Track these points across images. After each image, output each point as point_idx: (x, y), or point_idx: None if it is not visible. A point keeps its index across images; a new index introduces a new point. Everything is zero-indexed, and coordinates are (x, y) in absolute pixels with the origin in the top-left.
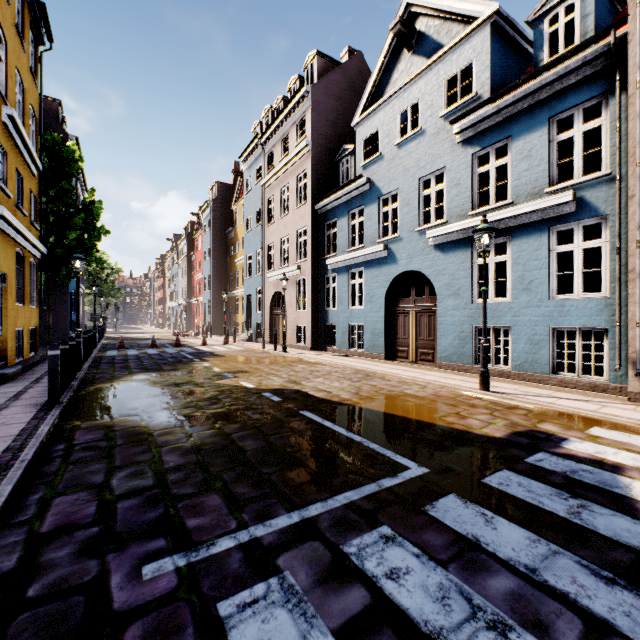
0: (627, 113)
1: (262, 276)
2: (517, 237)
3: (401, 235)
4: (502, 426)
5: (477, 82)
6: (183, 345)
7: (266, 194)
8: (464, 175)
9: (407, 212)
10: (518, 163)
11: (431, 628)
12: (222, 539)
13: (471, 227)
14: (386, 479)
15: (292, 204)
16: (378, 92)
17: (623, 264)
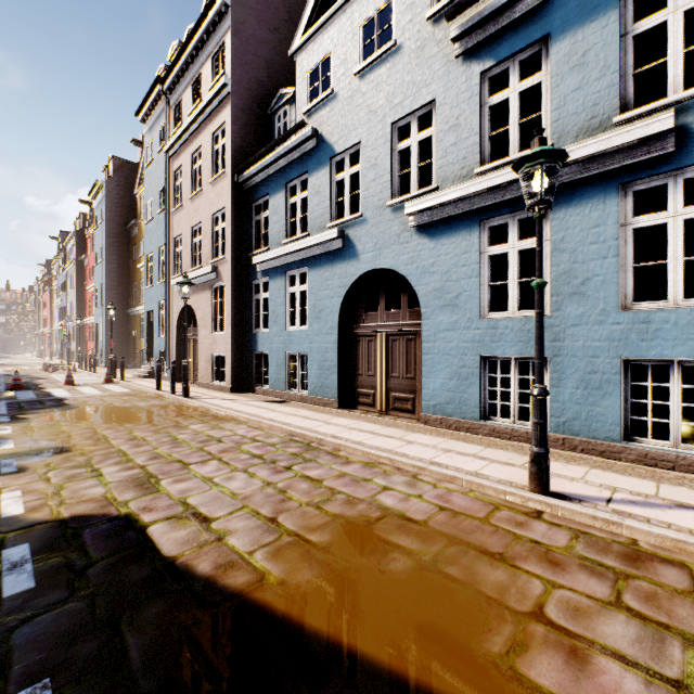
0: None
1: (166, 283)
2: (560, 205)
3: (364, 214)
4: None
5: None
6: (31, 386)
7: (172, 165)
8: (466, 109)
9: (374, 177)
10: (562, 79)
11: None
12: None
13: (480, 192)
14: None
15: (206, 176)
16: None
17: None
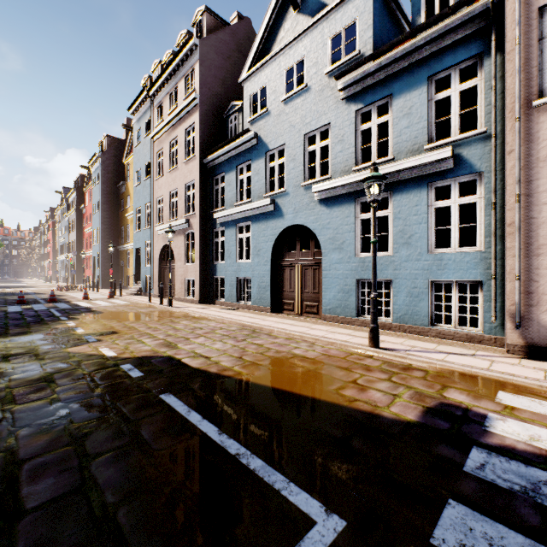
0: (501, 73)
1: (151, 229)
2: (398, 192)
3: (287, 190)
4: (409, 400)
5: (360, 41)
6: (60, 300)
7: (155, 147)
8: (348, 131)
9: (293, 167)
10: (399, 120)
11: None
12: None
13: (355, 182)
14: None
15: (181, 157)
16: (265, 49)
17: (497, 219)
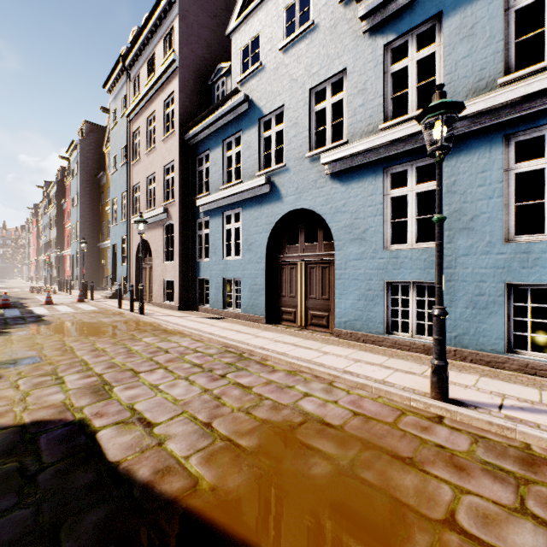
0: None
1: (127, 222)
2: (452, 154)
3: (287, 164)
4: None
5: None
6: (17, 305)
7: (132, 127)
8: (372, 76)
9: (295, 134)
10: (454, 48)
11: None
12: None
13: (384, 144)
14: None
15: (159, 135)
16: None
17: None
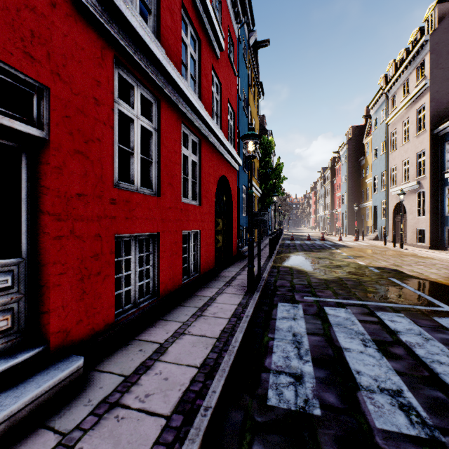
0: None
1: (385, 191)
2: None
3: None
4: None
5: None
6: (326, 240)
7: (389, 129)
8: None
9: None
10: None
11: (395, 330)
12: (328, 299)
13: None
14: (420, 306)
15: (411, 133)
16: None
17: None
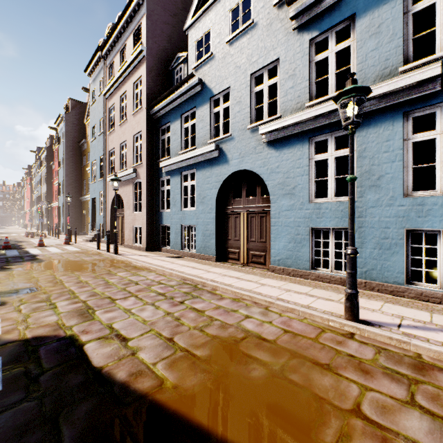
0: None
1: (104, 180)
2: (363, 127)
3: (232, 134)
4: None
5: None
6: (16, 247)
7: (107, 103)
8: (300, 64)
9: (239, 110)
10: (364, 43)
11: None
12: None
13: (309, 119)
14: None
15: (129, 110)
16: None
17: None
